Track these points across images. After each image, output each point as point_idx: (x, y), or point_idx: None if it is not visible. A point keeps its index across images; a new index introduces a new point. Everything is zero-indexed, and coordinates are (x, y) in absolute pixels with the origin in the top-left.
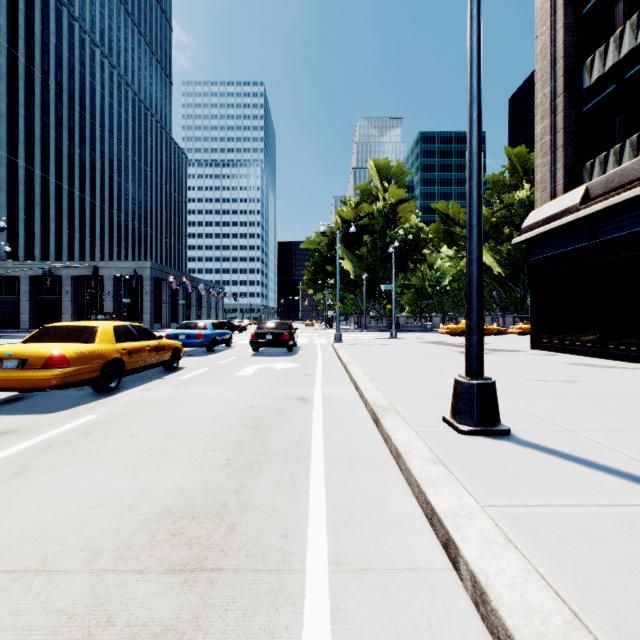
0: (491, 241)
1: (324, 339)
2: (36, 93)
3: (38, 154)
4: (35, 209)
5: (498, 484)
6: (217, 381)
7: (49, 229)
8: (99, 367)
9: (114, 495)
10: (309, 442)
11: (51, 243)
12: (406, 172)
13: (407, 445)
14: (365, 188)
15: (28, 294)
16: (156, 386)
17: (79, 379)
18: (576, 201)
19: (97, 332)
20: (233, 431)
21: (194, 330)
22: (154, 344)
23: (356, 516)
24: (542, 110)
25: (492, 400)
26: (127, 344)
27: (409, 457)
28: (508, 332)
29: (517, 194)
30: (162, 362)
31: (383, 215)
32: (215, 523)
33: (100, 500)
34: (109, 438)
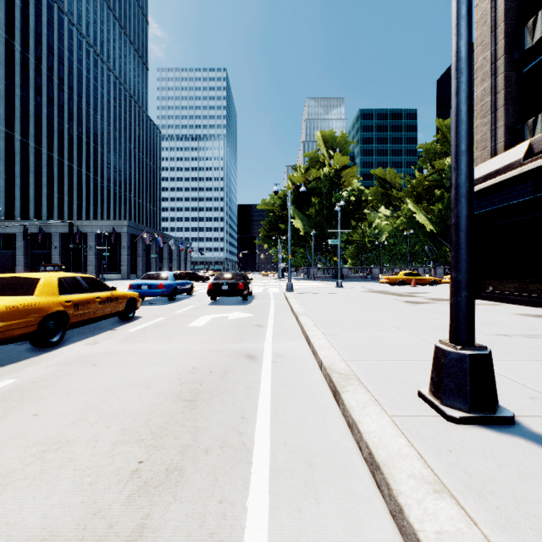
0: (424, 202)
1: (277, 288)
2: (30, 76)
3: (32, 129)
4: (29, 176)
5: None
6: (167, 333)
7: (42, 193)
8: (36, 321)
9: None
10: (252, 427)
11: (43, 205)
12: (349, 142)
13: (385, 446)
14: (313, 156)
15: (22, 249)
16: (103, 339)
17: (9, 335)
18: (519, 156)
19: (37, 284)
20: (162, 406)
21: (156, 280)
22: (106, 295)
23: None
24: (482, 73)
25: (490, 377)
26: (73, 296)
27: (394, 476)
28: (442, 282)
29: (447, 160)
30: (116, 313)
31: (329, 179)
32: None
33: None
34: (6, 417)
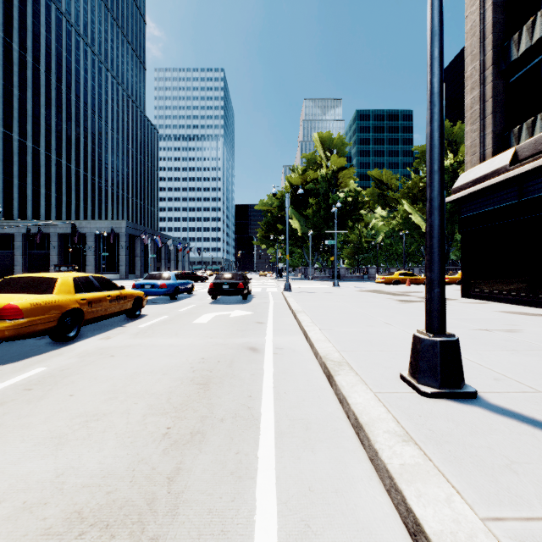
0: (419, 203)
1: (275, 288)
2: (28, 76)
3: (30, 129)
4: (27, 176)
5: (490, 477)
6: (174, 329)
7: (39, 193)
8: (56, 317)
9: (21, 484)
10: (259, 403)
11: (41, 205)
12: (346, 143)
13: (368, 413)
14: (310, 157)
15: (21, 249)
16: (115, 334)
17: (34, 330)
18: (505, 163)
19: (56, 283)
20: (180, 388)
21: (158, 280)
22: (115, 294)
23: (315, 524)
24: (472, 82)
25: (457, 359)
26: (87, 294)
27: (373, 431)
28: None
29: None
30: (124, 311)
31: (326, 180)
32: (133, 537)
33: (1, 493)
34: (47, 397)
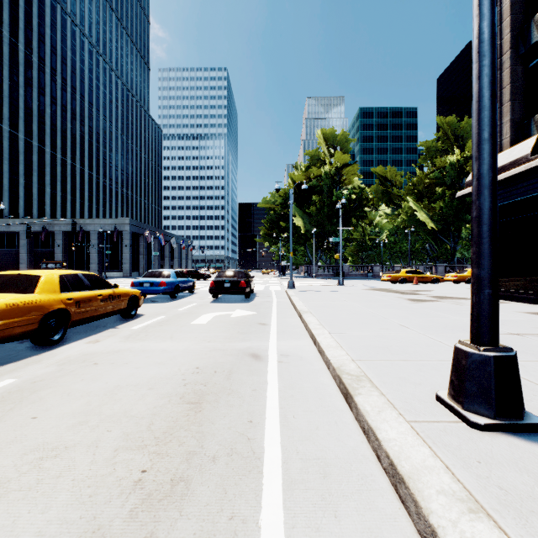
0: (425, 199)
1: (278, 286)
2: (34, 76)
3: (36, 128)
4: (33, 175)
5: None
6: (169, 331)
7: (45, 192)
8: (36, 319)
9: None
10: (261, 432)
11: (47, 204)
12: (350, 140)
13: (408, 457)
14: (314, 154)
15: (26, 247)
16: (104, 337)
17: (9, 334)
18: (526, 152)
19: (38, 281)
20: (166, 409)
21: (158, 278)
22: (108, 293)
23: None
24: None
25: (517, 380)
26: (75, 294)
27: (422, 491)
28: (444, 280)
29: (448, 158)
30: (117, 311)
31: (330, 177)
32: None
33: None
34: (3, 420)
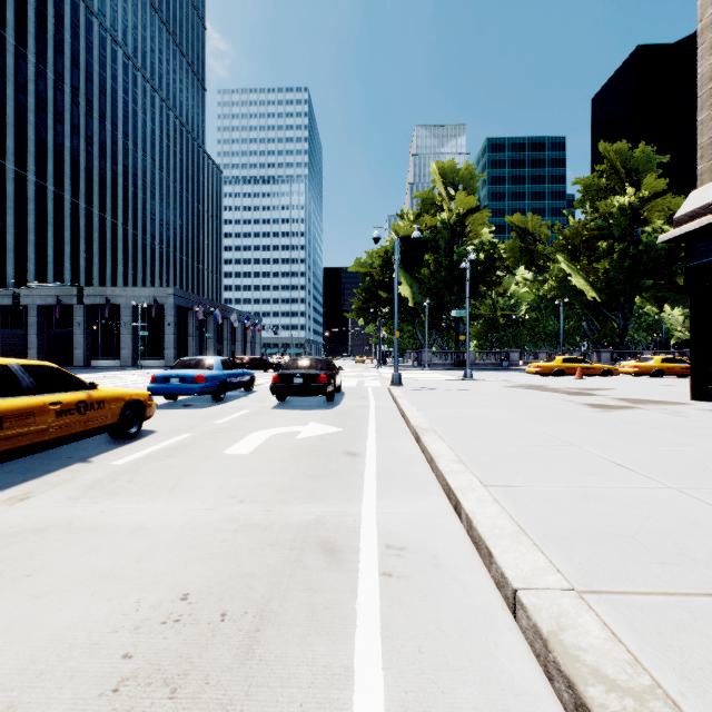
0: (583, 259)
1: (377, 380)
2: (48, 98)
3: (51, 167)
4: (47, 230)
5: None
6: (178, 471)
7: (63, 253)
8: None
9: None
10: None
11: (66, 268)
12: (477, 176)
13: None
14: (426, 197)
15: (36, 326)
16: (47, 487)
17: None
18: None
19: None
20: None
21: (193, 370)
22: (75, 399)
23: None
24: None
25: None
26: None
27: None
28: (620, 372)
29: (616, 200)
30: (98, 428)
31: (449, 228)
32: None
33: None
34: None
